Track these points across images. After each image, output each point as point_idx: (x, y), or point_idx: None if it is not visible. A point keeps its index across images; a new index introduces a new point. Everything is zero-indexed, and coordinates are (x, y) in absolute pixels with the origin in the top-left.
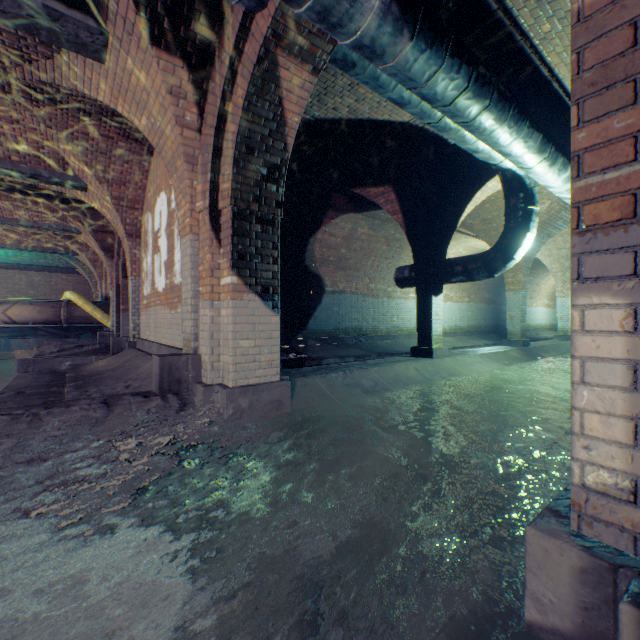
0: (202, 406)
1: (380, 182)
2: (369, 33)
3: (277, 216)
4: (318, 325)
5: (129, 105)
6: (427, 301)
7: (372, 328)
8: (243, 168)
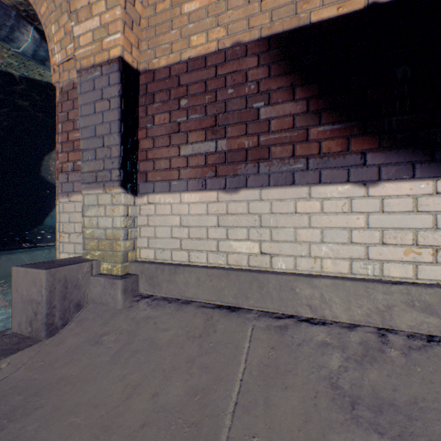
0: None
1: None
2: (30, 52)
3: None
4: (55, 222)
5: None
6: None
7: None
8: None
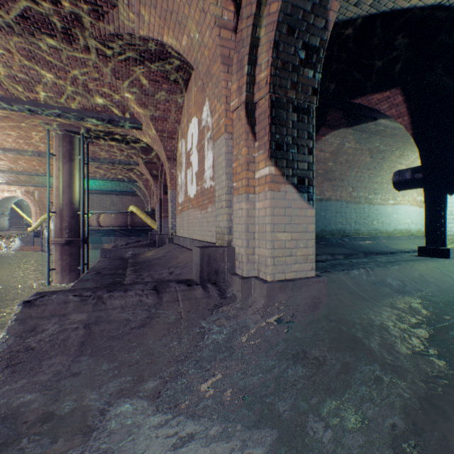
0: (240, 298)
1: (386, 86)
2: None
3: (312, 104)
4: None
5: (172, 30)
6: (439, 200)
7: (354, 230)
8: (282, 52)
